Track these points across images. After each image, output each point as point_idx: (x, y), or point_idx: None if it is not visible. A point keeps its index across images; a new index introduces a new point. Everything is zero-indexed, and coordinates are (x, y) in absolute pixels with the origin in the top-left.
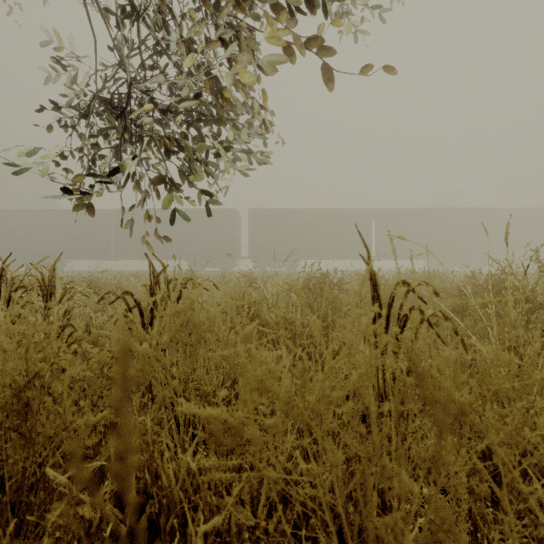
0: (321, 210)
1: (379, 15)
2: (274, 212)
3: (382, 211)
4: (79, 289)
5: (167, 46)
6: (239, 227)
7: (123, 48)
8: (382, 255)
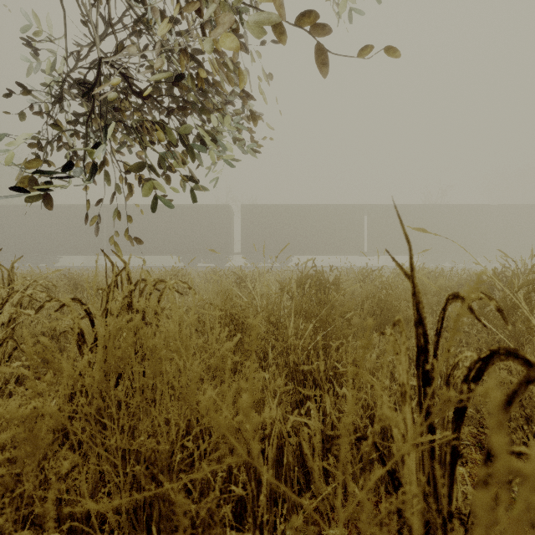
0: (314, 206)
1: None
2: (266, 207)
3: (374, 207)
4: (27, 292)
5: (145, 19)
6: (232, 223)
7: (90, 12)
8: (374, 251)
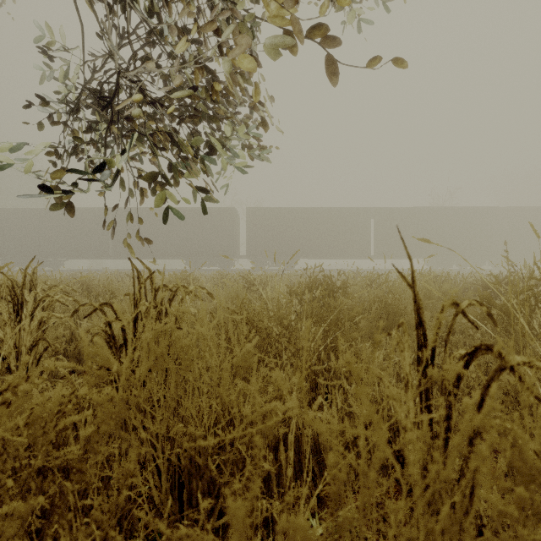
0: (320, 209)
1: (385, 3)
2: (272, 210)
3: (381, 210)
4: (56, 297)
5: (159, 32)
6: (237, 226)
7: (109, 30)
8: (381, 254)
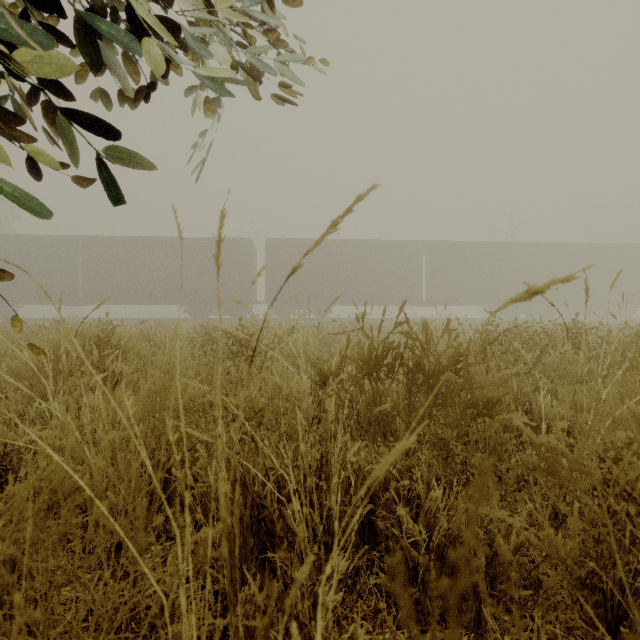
0: (359, 241)
1: None
2: (298, 243)
3: (435, 244)
4: None
5: None
6: (253, 262)
7: None
8: (435, 299)
